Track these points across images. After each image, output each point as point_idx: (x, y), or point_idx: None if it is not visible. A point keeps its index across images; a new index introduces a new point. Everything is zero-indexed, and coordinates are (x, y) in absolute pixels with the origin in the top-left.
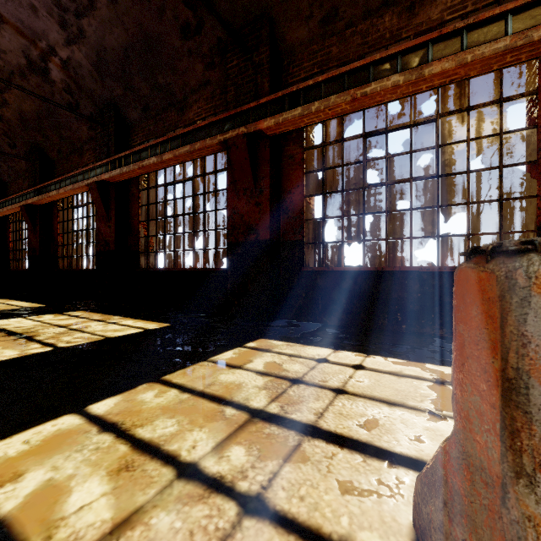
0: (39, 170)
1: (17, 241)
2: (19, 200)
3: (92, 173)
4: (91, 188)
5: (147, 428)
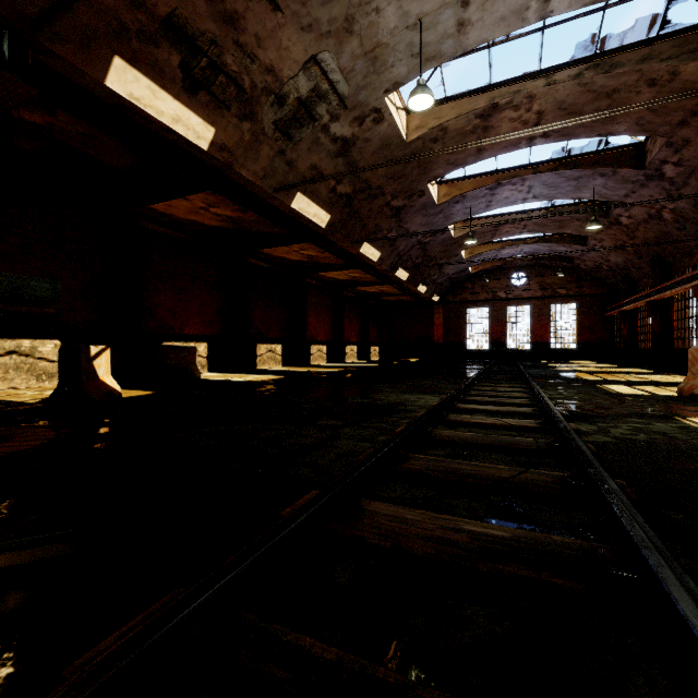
0: (658, 273)
1: (643, 326)
2: (644, 298)
3: (694, 278)
4: (693, 289)
5: (669, 389)
